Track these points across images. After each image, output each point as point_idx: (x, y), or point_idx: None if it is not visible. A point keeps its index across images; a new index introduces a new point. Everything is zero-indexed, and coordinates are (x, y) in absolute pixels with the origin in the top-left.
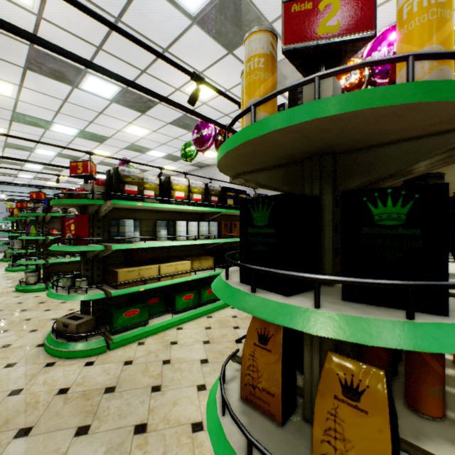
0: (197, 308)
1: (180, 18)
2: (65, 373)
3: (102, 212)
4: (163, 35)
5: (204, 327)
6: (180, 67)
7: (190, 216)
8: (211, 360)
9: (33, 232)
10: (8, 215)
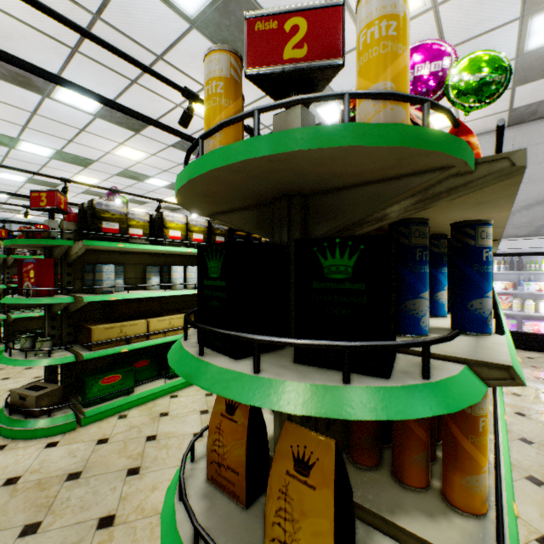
0: None
1: (175, 19)
2: (17, 458)
3: (72, 255)
4: (156, 39)
5: (204, 394)
6: (166, 80)
7: (192, 260)
8: (207, 433)
9: None
10: None
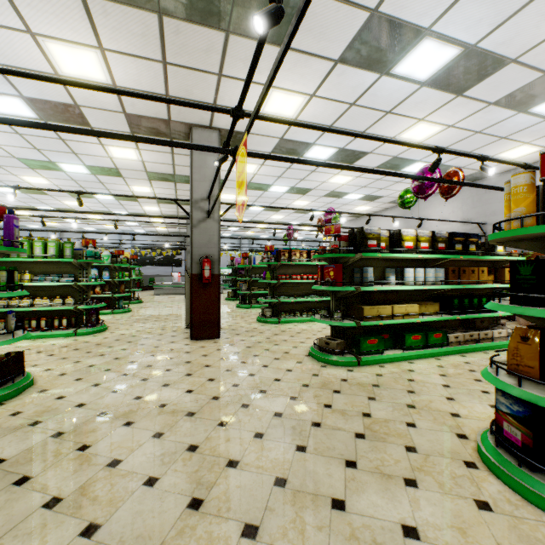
0: (424, 349)
1: (409, 87)
2: (337, 372)
3: (348, 262)
4: (389, 102)
5: (435, 365)
6: (425, 147)
7: (412, 263)
8: (452, 386)
9: (269, 277)
10: (230, 262)
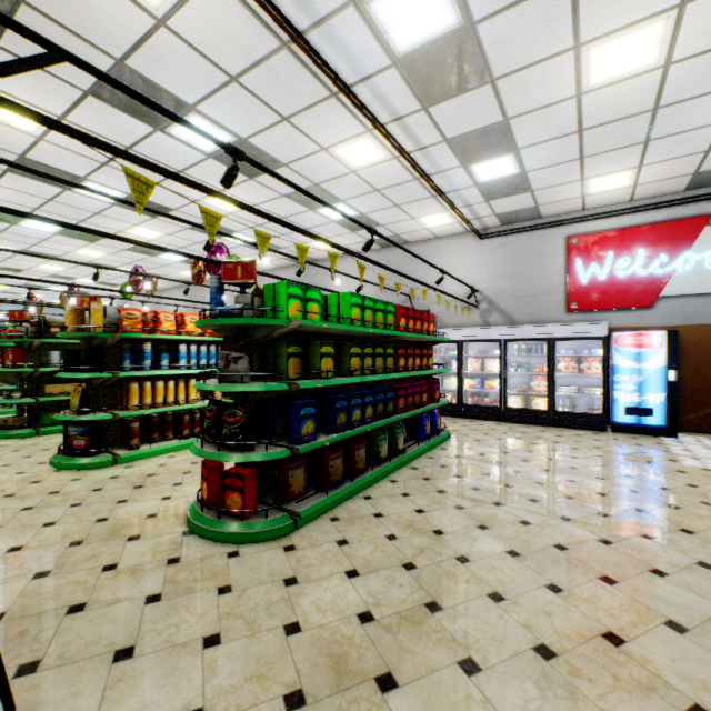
0: None
1: (102, 203)
2: (6, 442)
3: (34, 346)
4: (92, 208)
5: None
6: (82, 264)
7: None
8: None
9: None
10: None
